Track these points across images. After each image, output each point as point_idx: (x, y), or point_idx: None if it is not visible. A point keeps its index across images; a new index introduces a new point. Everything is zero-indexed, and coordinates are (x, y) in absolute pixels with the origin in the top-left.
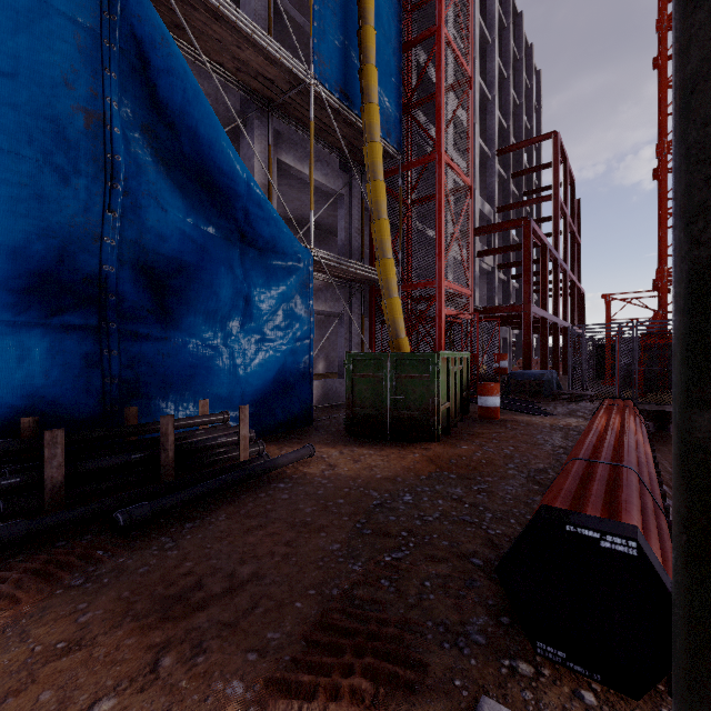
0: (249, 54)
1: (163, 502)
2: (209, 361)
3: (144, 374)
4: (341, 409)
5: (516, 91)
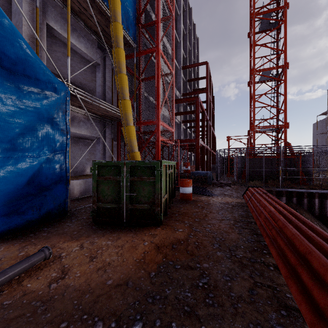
0: None
1: None
2: None
3: None
4: None
5: (189, 43)
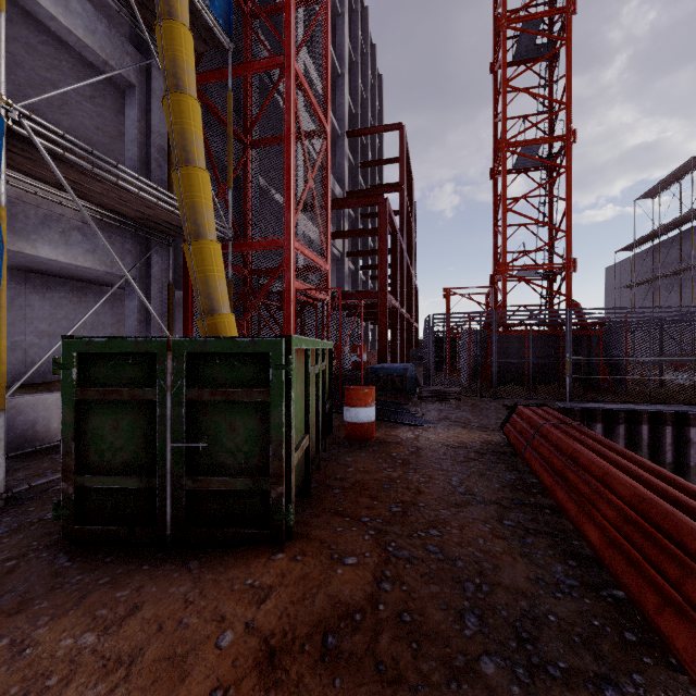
0: None
1: None
2: None
3: None
4: None
5: (362, 84)
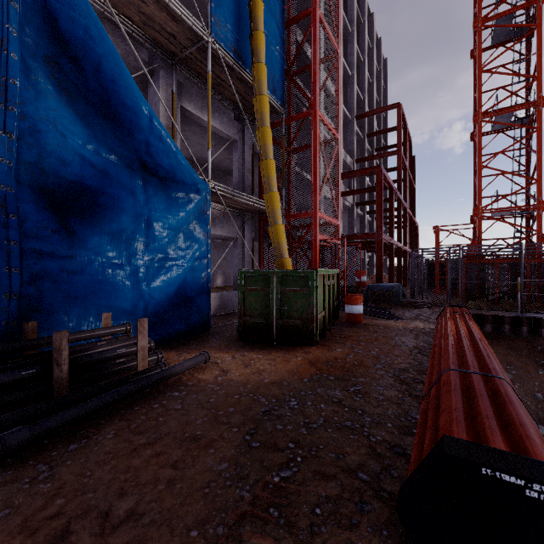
0: (153, 10)
1: (47, 423)
2: (112, 277)
3: (46, 290)
4: (235, 316)
5: (369, 72)
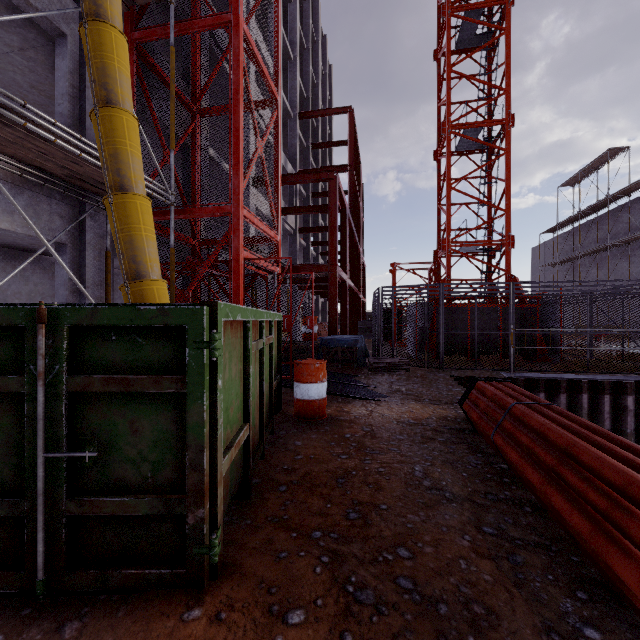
0: None
1: None
2: None
3: None
4: None
5: (313, 70)
